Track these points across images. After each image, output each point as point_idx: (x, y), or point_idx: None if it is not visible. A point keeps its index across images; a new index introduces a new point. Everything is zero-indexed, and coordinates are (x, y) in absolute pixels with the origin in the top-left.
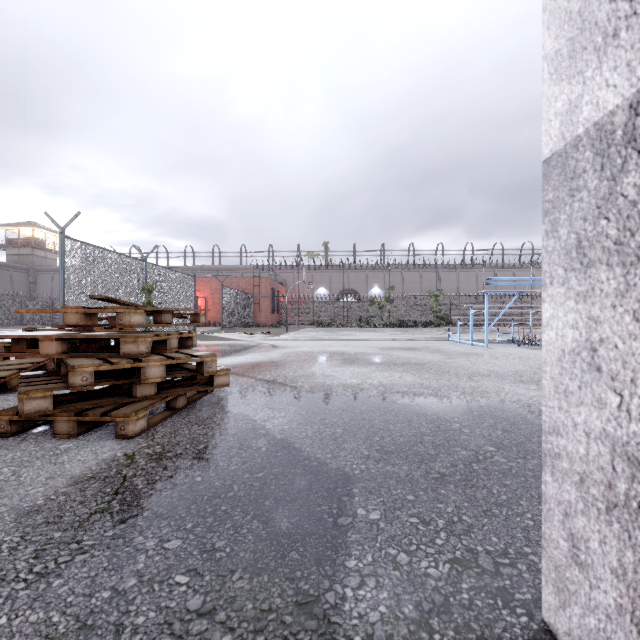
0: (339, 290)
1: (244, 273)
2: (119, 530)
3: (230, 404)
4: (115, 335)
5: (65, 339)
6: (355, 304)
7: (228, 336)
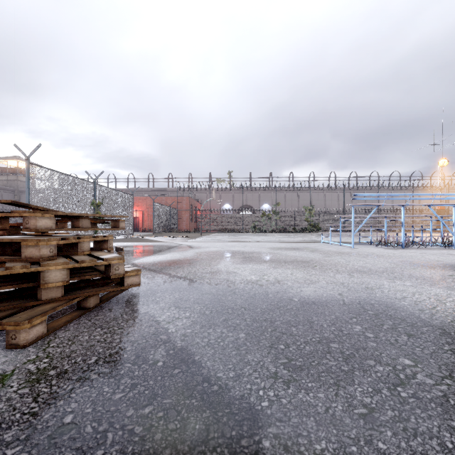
0: (239, 206)
1: (171, 193)
2: None
3: (140, 302)
4: (16, 239)
5: None
6: (251, 216)
7: (157, 239)
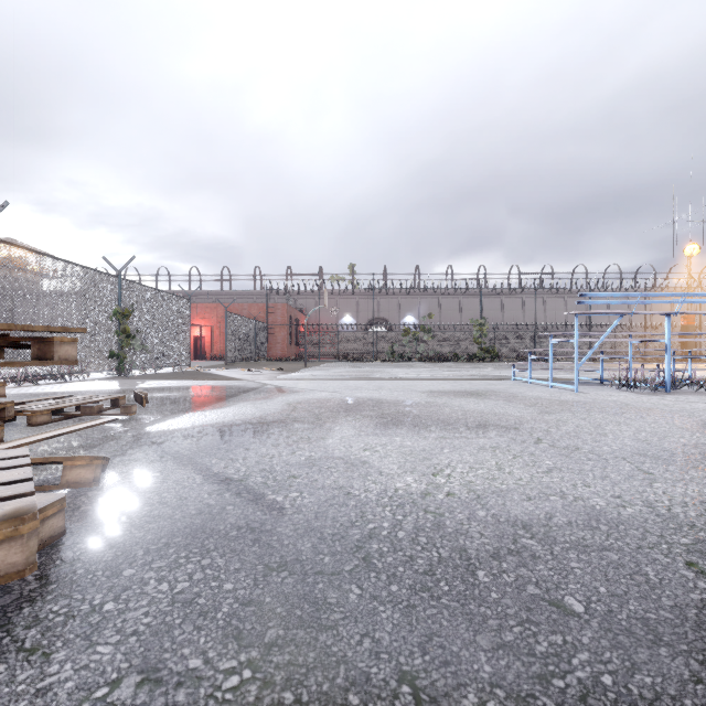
0: (367, 319)
1: (258, 299)
2: None
3: (32, 633)
4: None
5: None
6: (386, 335)
7: (228, 373)
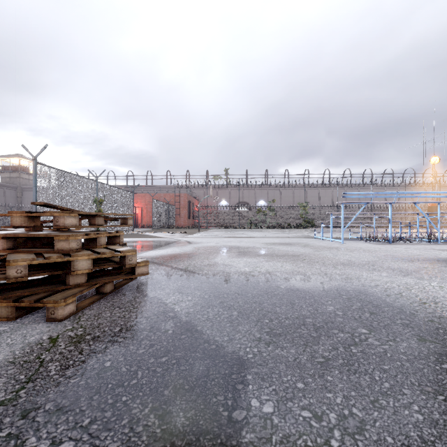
0: (236, 202)
1: (169, 190)
2: (15, 428)
3: (149, 289)
4: (50, 234)
5: (10, 237)
6: (247, 212)
7: (156, 235)
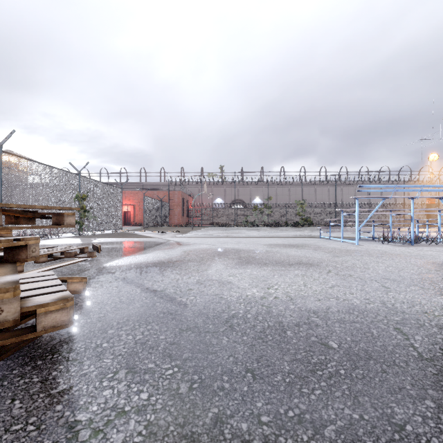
0: (231, 200)
1: (163, 188)
2: None
3: (71, 354)
4: None
5: None
6: (242, 210)
7: (145, 234)
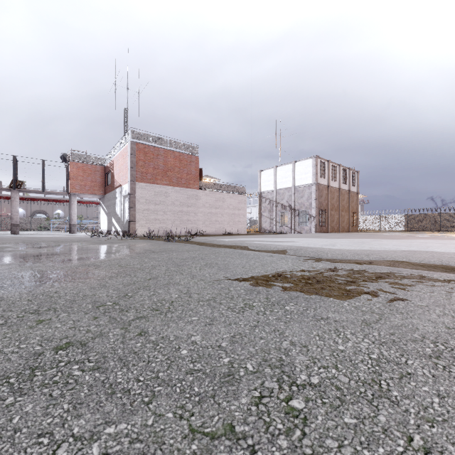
0: (33, 210)
1: None
2: None
3: None
4: None
5: None
6: (43, 219)
7: None
